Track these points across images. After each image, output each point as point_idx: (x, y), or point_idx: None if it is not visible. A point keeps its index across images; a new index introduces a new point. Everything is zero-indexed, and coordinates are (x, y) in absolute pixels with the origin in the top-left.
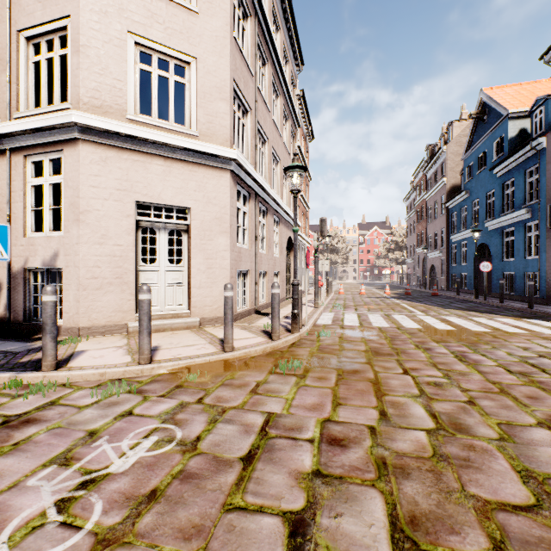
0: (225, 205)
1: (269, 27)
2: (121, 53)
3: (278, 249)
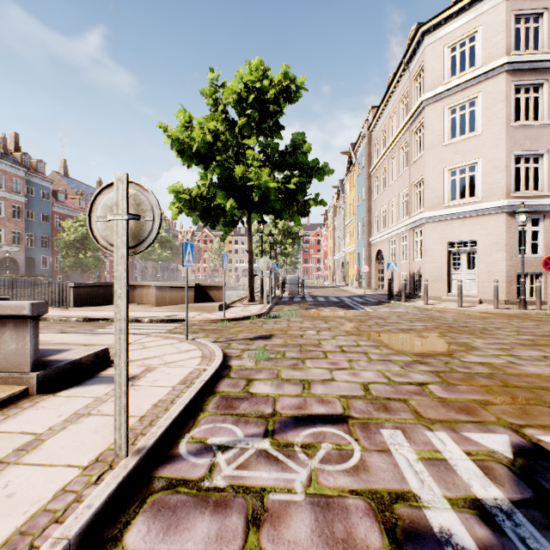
0: (500, 234)
1: None
2: (441, 179)
3: None
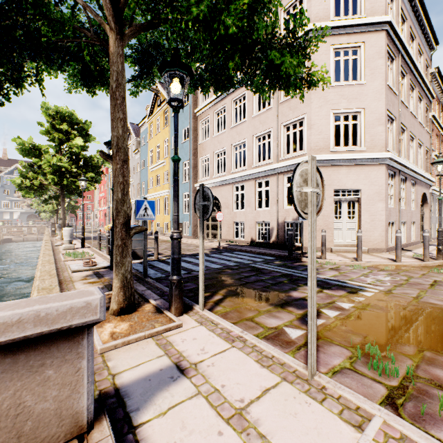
0: (381, 184)
1: (409, 53)
2: (327, 122)
3: (413, 204)
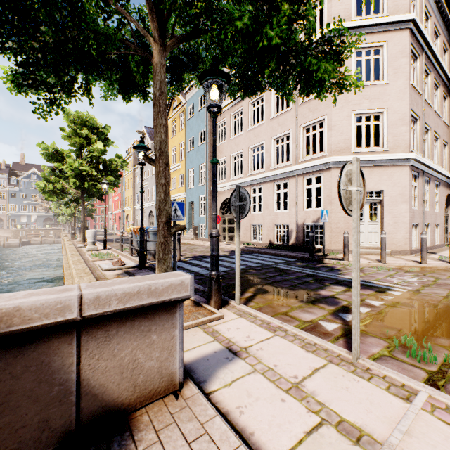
0: (405, 186)
1: (433, 51)
2: (348, 123)
3: (437, 206)
